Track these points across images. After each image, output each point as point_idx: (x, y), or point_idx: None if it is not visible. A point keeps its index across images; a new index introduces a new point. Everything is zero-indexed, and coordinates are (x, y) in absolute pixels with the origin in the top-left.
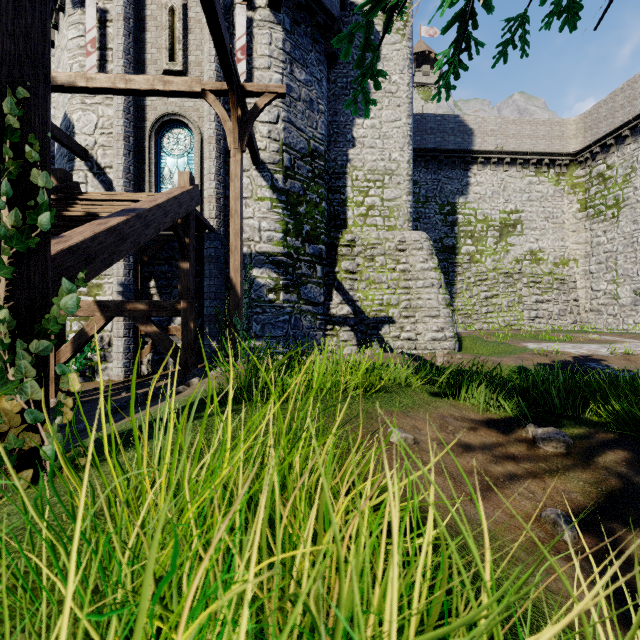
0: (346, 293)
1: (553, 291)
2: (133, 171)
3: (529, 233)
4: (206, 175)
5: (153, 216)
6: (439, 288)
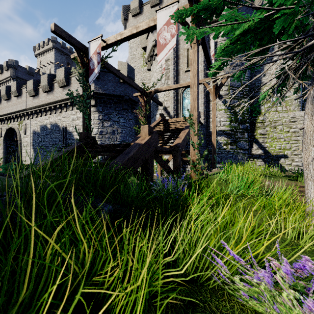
0: (260, 144)
1: None
2: (176, 107)
3: None
4: (200, 105)
5: None
6: None
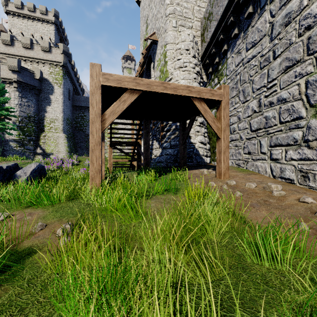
0: (42, 147)
1: (126, 147)
2: None
3: (120, 131)
4: None
5: None
6: (65, 147)
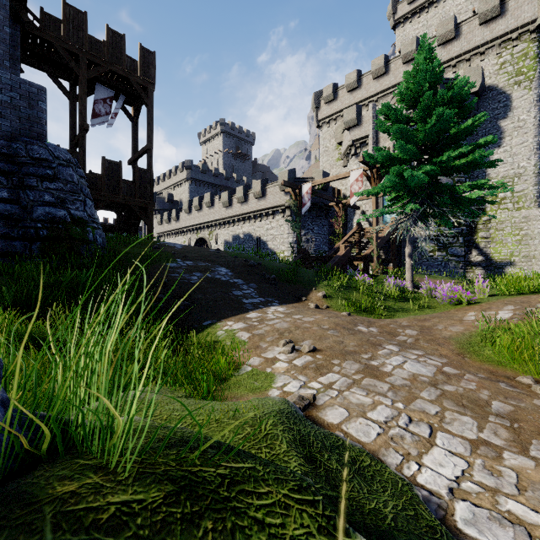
0: (481, 250)
1: None
2: None
3: None
4: None
5: (384, 237)
6: None
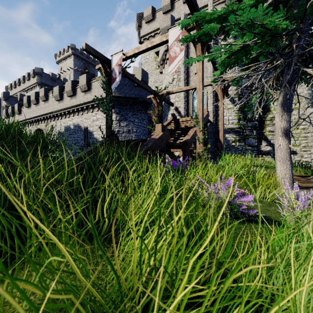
0: (269, 141)
1: None
2: (186, 107)
3: None
4: (209, 104)
5: None
6: None
